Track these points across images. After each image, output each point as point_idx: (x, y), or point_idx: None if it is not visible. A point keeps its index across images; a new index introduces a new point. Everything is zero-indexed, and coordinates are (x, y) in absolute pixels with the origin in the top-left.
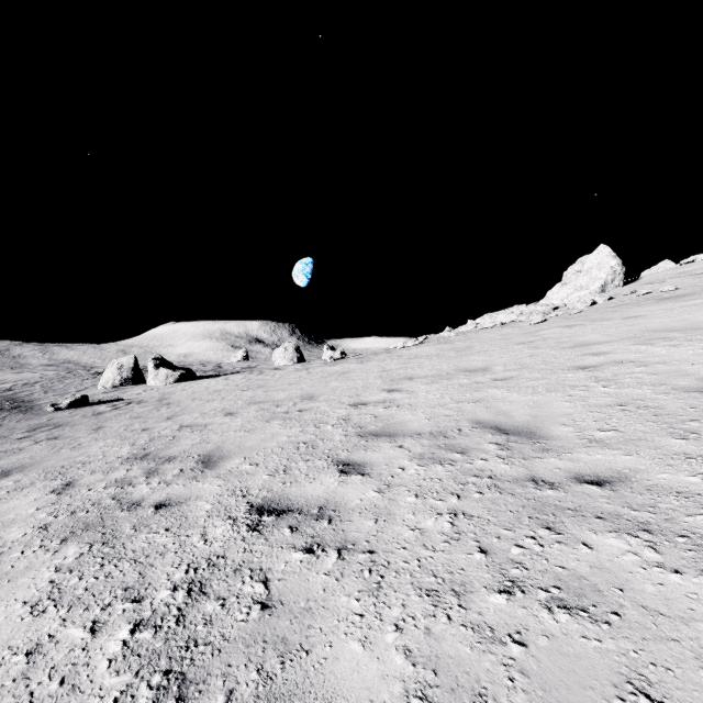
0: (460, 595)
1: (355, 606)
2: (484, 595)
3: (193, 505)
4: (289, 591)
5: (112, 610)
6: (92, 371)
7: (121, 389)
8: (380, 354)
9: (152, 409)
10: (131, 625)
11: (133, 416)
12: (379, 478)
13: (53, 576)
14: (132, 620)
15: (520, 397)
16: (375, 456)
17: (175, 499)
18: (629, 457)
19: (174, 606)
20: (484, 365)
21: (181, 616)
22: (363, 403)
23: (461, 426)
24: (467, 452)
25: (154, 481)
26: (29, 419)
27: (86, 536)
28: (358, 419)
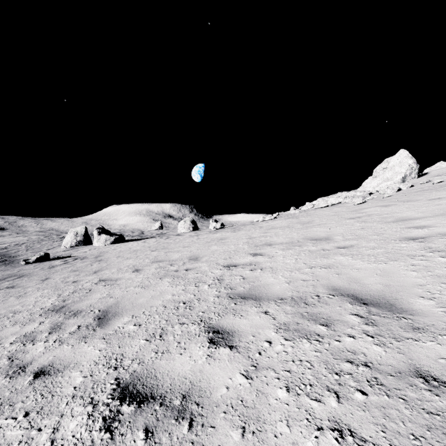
0: None
1: None
2: None
3: (67, 377)
4: None
5: None
6: (61, 236)
7: (75, 248)
8: (247, 225)
9: (88, 264)
10: None
11: (73, 270)
12: (246, 354)
13: None
14: None
15: (365, 264)
16: (242, 323)
17: (56, 364)
18: None
19: None
20: (326, 235)
21: None
22: (234, 265)
23: (319, 292)
24: (331, 324)
25: (52, 338)
26: (6, 270)
27: None
28: (230, 279)
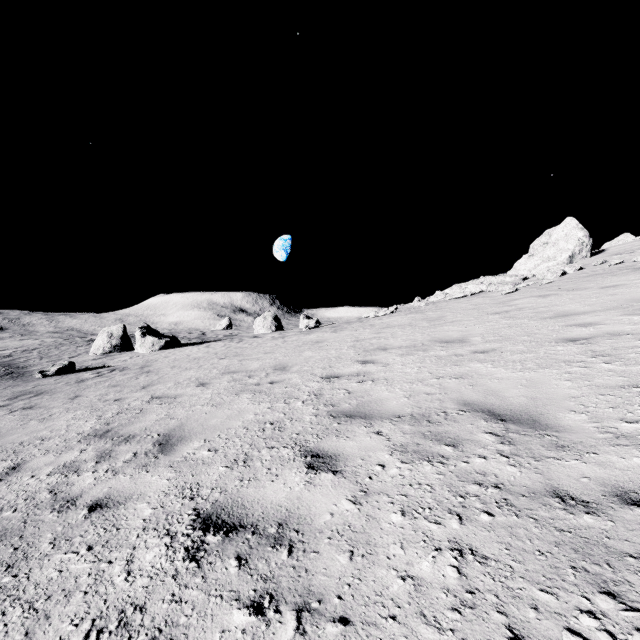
0: None
1: None
2: None
3: (132, 509)
4: None
5: None
6: (87, 339)
7: (110, 356)
8: (353, 323)
9: (131, 377)
10: None
11: (111, 385)
12: (354, 479)
13: None
14: None
15: (508, 373)
16: (348, 445)
17: (115, 496)
18: None
19: None
20: (461, 335)
21: None
22: (335, 376)
23: (447, 408)
24: (459, 444)
25: (102, 468)
26: (16, 385)
27: None
28: (330, 394)
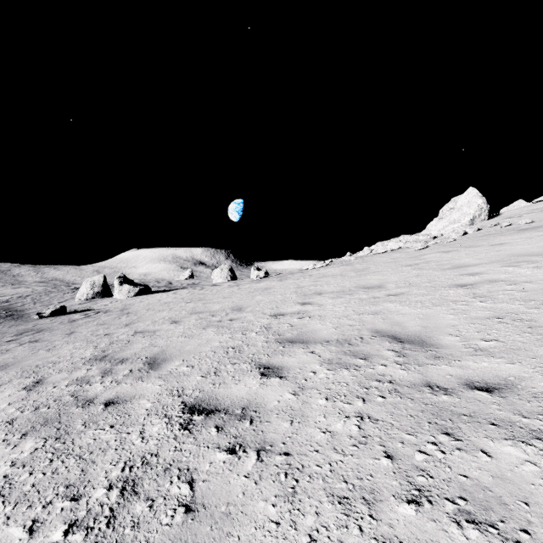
0: (370, 504)
1: (271, 513)
2: (393, 505)
3: (136, 403)
4: (211, 493)
5: (52, 508)
6: (72, 287)
7: (93, 301)
8: (295, 273)
9: (114, 317)
10: (66, 526)
11: (99, 323)
12: (294, 381)
13: (8, 470)
14: (67, 520)
15: (410, 310)
16: (291, 360)
17: (122, 397)
18: (513, 365)
19: (107, 506)
20: (379, 283)
21: (112, 517)
22: (281, 314)
23: (363, 335)
24: (369, 358)
25: (107, 380)
26: (18, 325)
27: (43, 431)
28: (277, 327)
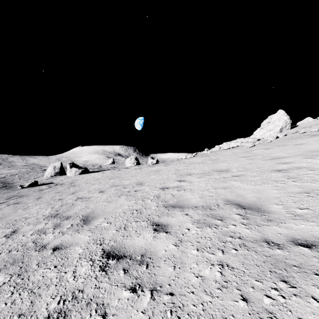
0: None
1: None
2: None
3: (73, 249)
4: None
5: None
6: (42, 169)
7: (54, 177)
8: (175, 161)
9: (66, 188)
10: None
11: (56, 192)
12: (175, 235)
13: None
14: None
15: (248, 186)
16: (173, 220)
17: (64, 244)
18: None
19: None
20: (227, 168)
21: None
22: (166, 187)
23: (219, 203)
24: (223, 219)
25: (56, 231)
26: (8, 192)
27: (11, 269)
28: (164, 196)
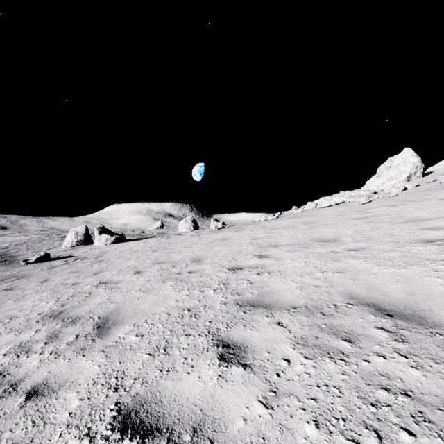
0: None
1: None
2: None
3: (62, 399)
4: None
5: None
6: (62, 235)
7: (76, 248)
8: (249, 225)
9: (88, 265)
10: None
11: (73, 271)
12: (263, 375)
13: None
14: None
15: (382, 269)
16: (254, 336)
17: (51, 382)
18: None
19: None
20: (334, 236)
21: None
22: (239, 268)
23: (336, 301)
24: (355, 339)
25: (48, 350)
26: (5, 270)
27: None
28: (236, 284)
